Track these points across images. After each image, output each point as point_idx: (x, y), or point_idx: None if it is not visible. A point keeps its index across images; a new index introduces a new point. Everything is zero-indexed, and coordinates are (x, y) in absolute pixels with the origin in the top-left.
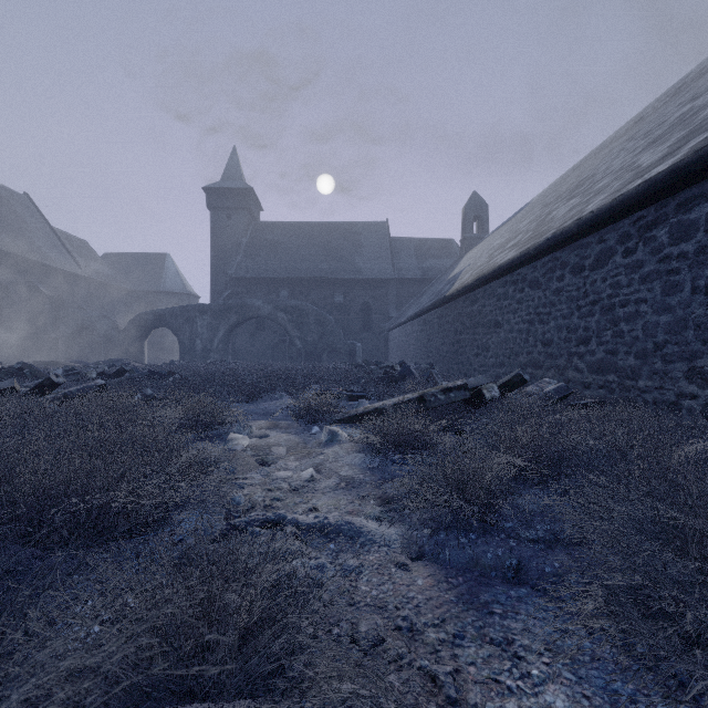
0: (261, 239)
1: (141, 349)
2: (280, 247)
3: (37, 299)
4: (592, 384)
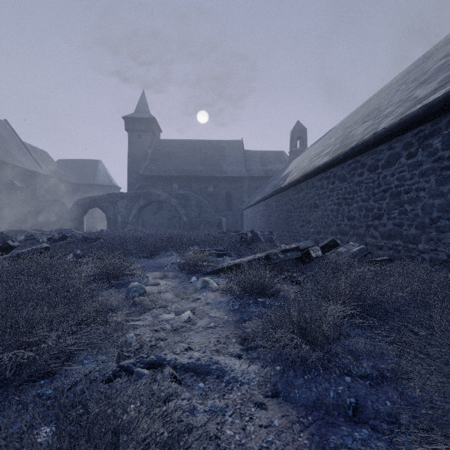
0: (161, 151)
1: (81, 221)
2: (173, 156)
3: (12, 189)
4: (384, 246)
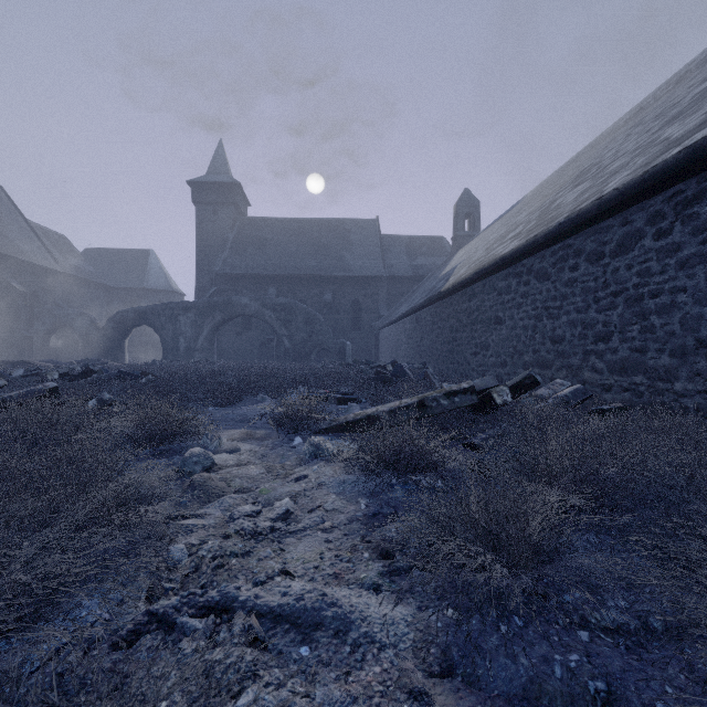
0: (248, 235)
1: (121, 348)
2: (268, 243)
3: (9, 295)
4: (614, 386)
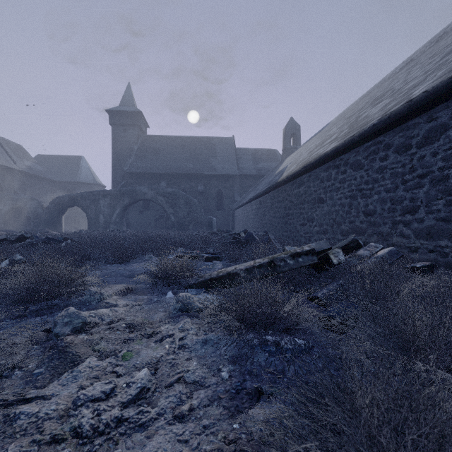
0: (147, 147)
1: (59, 221)
2: (160, 152)
3: None
4: (420, 248)
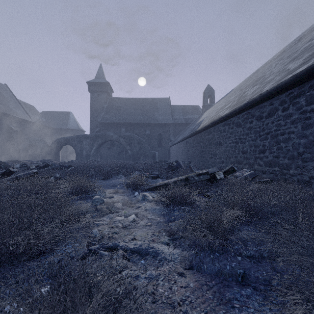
0: (113, 105)
1: (58, 154)
2: (121, 109)
3: (10, 132)
4: (266, 171)
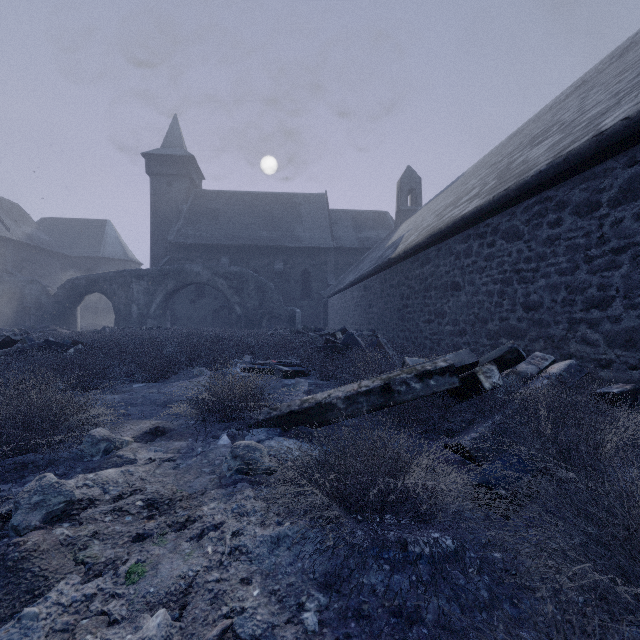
0: (202, 207)
1: (72, 314)
2: (221, 215)
3: None
4: (615, 362)
